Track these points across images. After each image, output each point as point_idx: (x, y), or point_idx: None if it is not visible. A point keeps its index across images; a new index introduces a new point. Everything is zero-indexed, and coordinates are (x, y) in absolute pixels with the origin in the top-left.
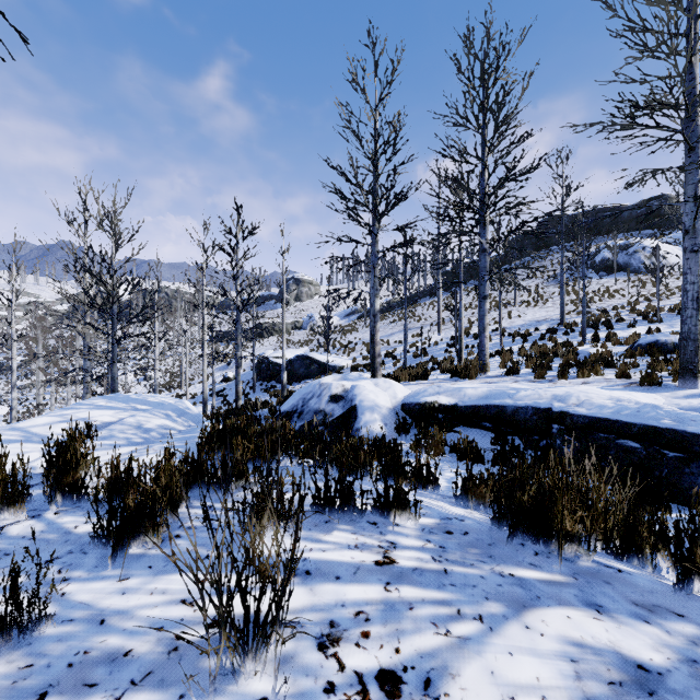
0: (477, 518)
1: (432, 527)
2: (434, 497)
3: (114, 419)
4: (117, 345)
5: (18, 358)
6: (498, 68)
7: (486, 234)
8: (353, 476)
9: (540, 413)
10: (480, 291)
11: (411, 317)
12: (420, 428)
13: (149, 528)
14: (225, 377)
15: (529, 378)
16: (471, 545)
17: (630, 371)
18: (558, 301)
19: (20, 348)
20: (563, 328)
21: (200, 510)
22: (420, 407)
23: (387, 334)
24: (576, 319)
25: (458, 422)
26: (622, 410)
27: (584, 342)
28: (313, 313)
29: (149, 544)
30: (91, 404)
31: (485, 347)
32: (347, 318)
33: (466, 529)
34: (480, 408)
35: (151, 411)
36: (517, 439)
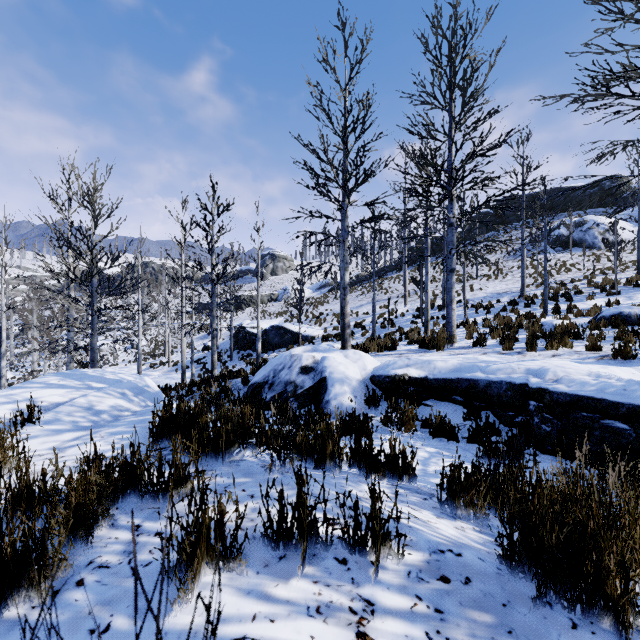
0: (474, 545)
1: (421, 569)
2: (414, 499)
3: (64, 399)
4: (98, 316)
5: (16, 327)
6: (465, 46)
7: (453, 209)
8: (321, 467)
9: (516, 389)
10: (447, 264)
11: (379, 290)
12: (390, 401)
13: (34, 579)
14: (206, 346)
15: (498, 350)
16: (479, 605)
17: (598, 343)
18: (517, 274)
19: (18, 318)
20: (524, 300)
21: (124, 533)
22: (390, 380)
23: (356, 305)
24: (536, 292)
25: (429, 395)
26: (607, 388)
27: (546, 314)
28: (287, 286)
29: (33, 601)
30: (42, 382)
31: (452, 319)
32: (319, 291)
33: (467, 573)
34: (451, 381)
35: (105, 390)
36: (490, 414)
